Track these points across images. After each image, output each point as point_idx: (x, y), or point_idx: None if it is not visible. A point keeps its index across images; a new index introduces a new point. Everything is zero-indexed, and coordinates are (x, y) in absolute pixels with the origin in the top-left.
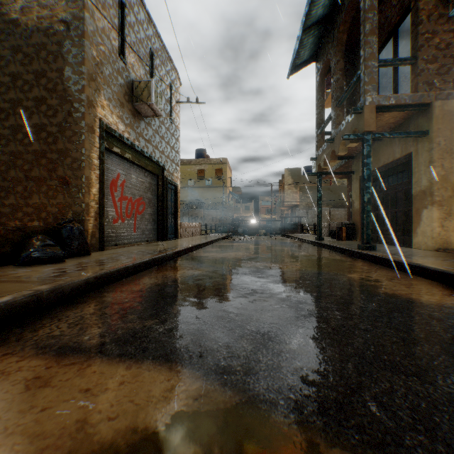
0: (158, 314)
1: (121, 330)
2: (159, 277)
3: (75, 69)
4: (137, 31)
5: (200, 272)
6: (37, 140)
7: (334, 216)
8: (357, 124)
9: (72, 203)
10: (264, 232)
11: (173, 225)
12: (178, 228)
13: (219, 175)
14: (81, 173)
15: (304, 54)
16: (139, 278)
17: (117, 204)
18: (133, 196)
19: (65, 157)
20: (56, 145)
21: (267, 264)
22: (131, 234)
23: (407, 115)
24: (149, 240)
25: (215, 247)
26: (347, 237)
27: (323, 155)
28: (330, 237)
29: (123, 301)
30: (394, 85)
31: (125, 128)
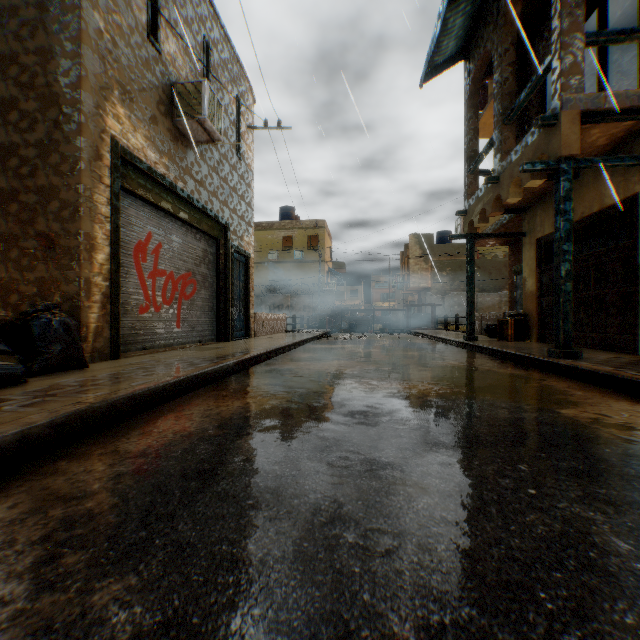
0: (148, 546)
1: (3, 635)
2: (196, 415)
3: (66, 48)
4: (182, 5)
5: (276, 402)
6: (3, 172)
7: (483, 303)
8: (546, 146)
9: (61, 279)
10: (381, 327)
11: (242, 317)
12: (250, 321)
13: (314, 245)
14: (77, 227)
15: (448, 47)
16: (157, 417)
17: (147, 282)
18: (176, 271)
19: (49, 200)
20: (34, 180)
21: (397, 386)
22: (172, 331)
23: (629, 132)
24: (203, 340)
25: (306, 351)
26: (514, 336)
27: (477, 206)
28: (485, 336)
29: (89, 488)
30: (601, 86)
31: (160, 157)
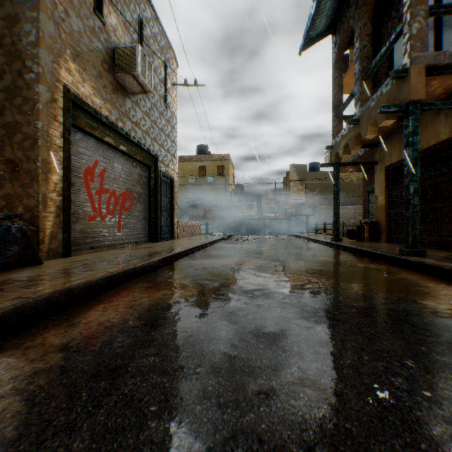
0: None
1: None
2: (121, 306)
3: (27, 15)
4: None
5: (189, 293)
6: None
7: (342, 214)
8: (398, 93)
9: (23, 195)
10: (269, 231)
11: (168, 224)
12: (174, 227)
13: (221, 172)
14: (35, 154)
15: (320, 24)
16: (88, 308)
17: (94, 198)
18: (117, 189)
19: (14, 133)
20: (3, 118)
21: (285, 278)
22: (114, 234)
23: None
24: (138, 241)
25: (215, 249)
26: (369, 238)
27: (342, 142)
28: (346, 238)
29: (1, 389)
30: (436, 50)
31: (104, 103)
